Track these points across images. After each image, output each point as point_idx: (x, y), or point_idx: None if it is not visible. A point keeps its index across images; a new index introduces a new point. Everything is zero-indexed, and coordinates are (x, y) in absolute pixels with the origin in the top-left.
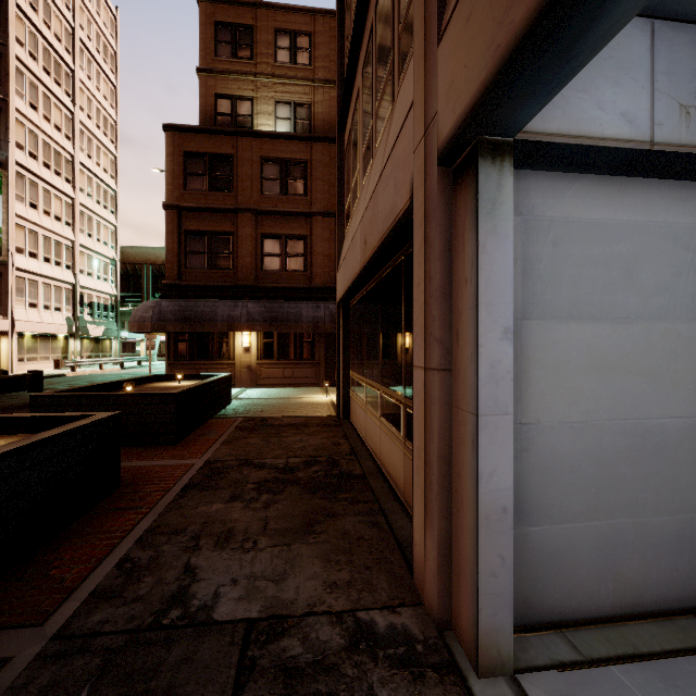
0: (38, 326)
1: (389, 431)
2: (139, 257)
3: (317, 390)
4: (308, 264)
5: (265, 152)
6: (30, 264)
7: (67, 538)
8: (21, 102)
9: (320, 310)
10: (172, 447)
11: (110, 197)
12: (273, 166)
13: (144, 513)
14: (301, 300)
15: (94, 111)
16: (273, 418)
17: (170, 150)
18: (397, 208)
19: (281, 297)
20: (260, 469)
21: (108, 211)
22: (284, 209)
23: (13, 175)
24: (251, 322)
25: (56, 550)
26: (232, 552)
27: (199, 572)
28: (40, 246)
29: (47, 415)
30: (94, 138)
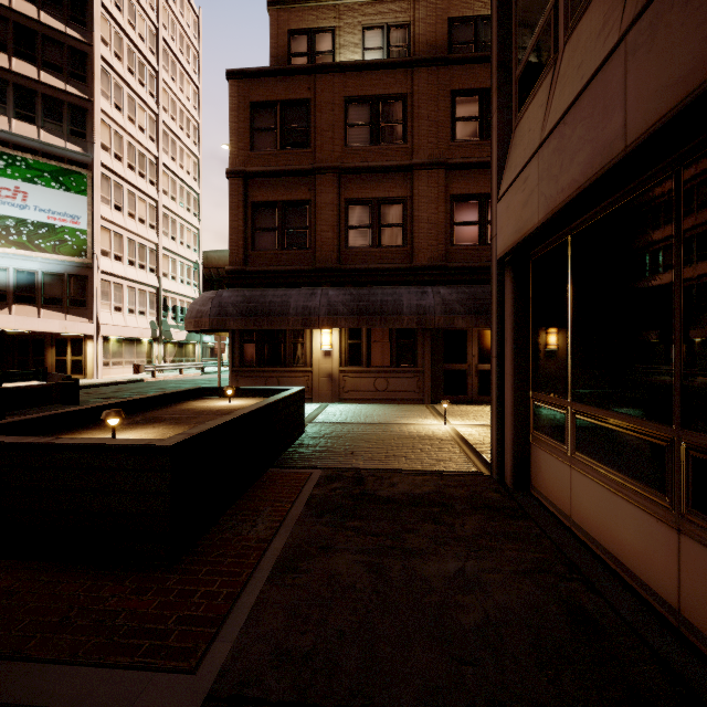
0: (123, 330)
1: None
2: (222, 261)
3: (423, 411)
4: (407, 237)
5: (351, 90)
6: (115, 267)
7: None
8: (106, 103)
9: (427, 296)
10: (157, 578)
11: (193, 200)
12: (361, 108)
13: None
14: (398, 286)
15: (177, 113)
16: (374, 473)
17: (234, 103)
18: None
19: (371, 282)
20: None
21: (191, 214)
22: (375, 163)
23: (98, 177)
24: (333, 315)
25: None
26: None
27: None
28: (125, 249)
29: None
30: (177, 140)
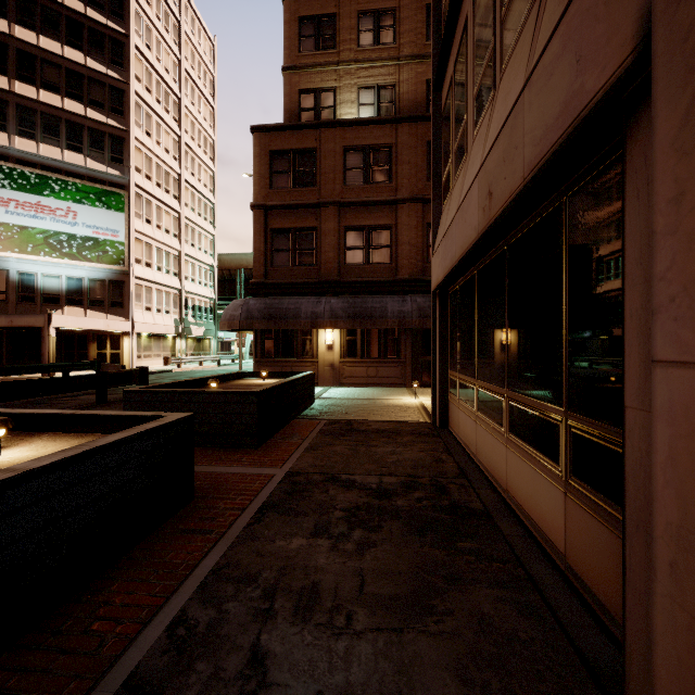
0: (152, 327)
1: (527, 455)
2: (233, 263)
3: (403, 392)
4: (393, 256)
5: (348, 141)
6: (146, 273)
7: (125, 570)
8: (139, 131)
9: (406, 304)
10: (253, 451)
11: (209, 209)
12: (356, 155)
13: (213, 542)
14: (386, 294)
15: (196, 133)
16: (359, 421)
17: (257, 151)
18: (585, 93)
19: (364, 292)
20: (349, 489)
21: (207, 222)
22: (367, 198)
23: (133, 196)
24: (334, 318)
25: (107, 588)
26: (317, 632)
27: (271, 666)
28: (154, 256)
29: (121, 414)
30: (196, 157)
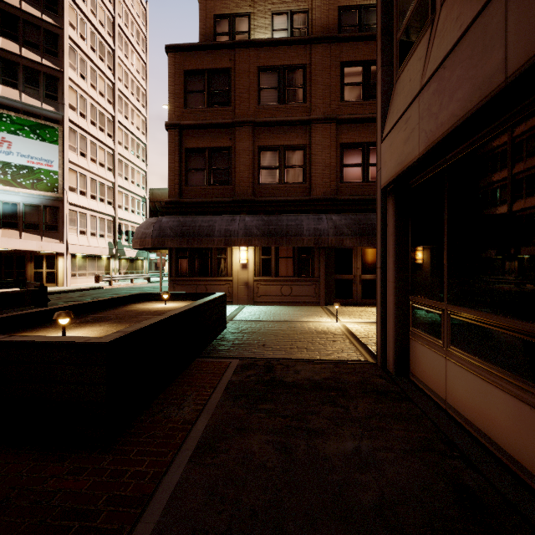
0: (86, 249)
1: None
2: (164, 196)
3: (319, 311)
4: (306, 175)
5: (263, 62)
6: (81, 200)
7: None
8: (73, 73)
9: (322, 222)
10: (93, 459)
11: (141, 149)
12: (270, 75)
13: None
14: (300, 213)
15: (129, 82)
16: (281, 362)
17: (171, 71)
18: None
19: (278, 211)
20: None
21: (140, 160)
22: (282, 118)
23: (67, 130)
24: (249, 236)
25: None
26: None
27: None
28: (88, 186)
29: None
30: (129, 103)
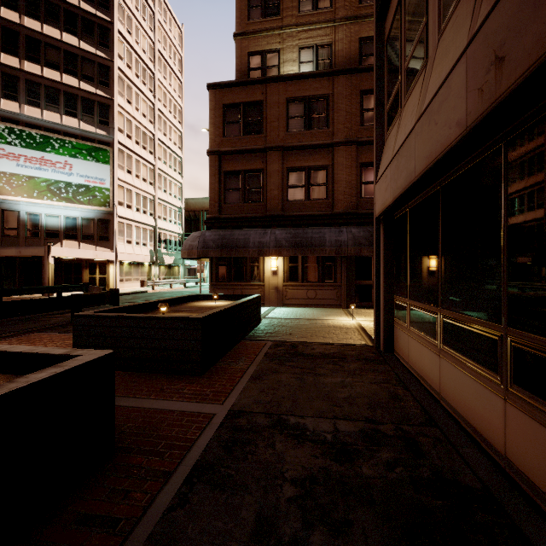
0: (132, 257)
1: None
2: (197, 205)
3: (339, 312)
4: (329, 192)
5: (291, 93)
6: (127, 213)
7: None
8: (121, 100)
9: (342, 234)
10: (196, 379)
11: (178, 163)
12: (297, 105)
13: None
14: (323, 226)
15: (167, 101)
16: (303, 344)
17: (212, 105)
18: None
19: (304, 224)
20: (299, 441)
21: (176, 173)
22: (307, 143)
23: (117, 151)
24: (278, 247)
25: None
26: None
27: None
28: (133, 200)
29: (29, 352)
30: (167, 121)
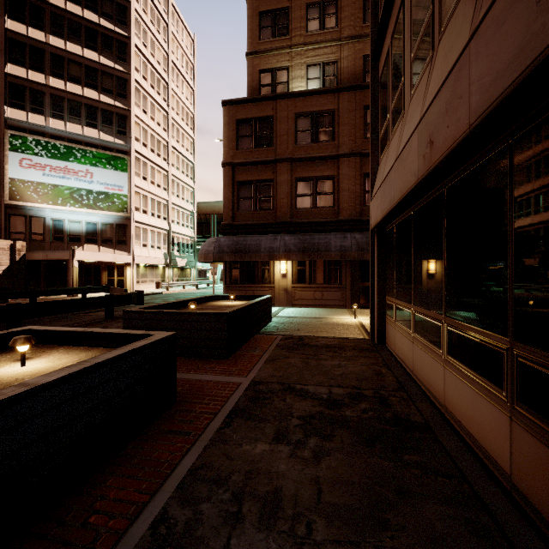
0: (147, 260)
1: (467, 377)
2: (208, 209)
3: (344, 312)
4: (335, 201)
5: (299, 109)
6: (143, 218)
7: (118, 466)
8: (138, 110)
9: (347, 240)
10: (223, 361)
11: (190, 168)
12: (305, 120)
13: (190, 443)
14: (329, 232)
15: (180, 109)
16: (309, 337)
17: (226, 120)
18: (547, 32)
19: (312, 230)
20: (303, 398)
21: (189, 178)
22: (314, 155)
23: (133, 159)
24: (288, 252)
25: (104, 482)
26: (280, 540)
27: None
28: (149, 205)
29: (119, 332)
30: (180, 128)
